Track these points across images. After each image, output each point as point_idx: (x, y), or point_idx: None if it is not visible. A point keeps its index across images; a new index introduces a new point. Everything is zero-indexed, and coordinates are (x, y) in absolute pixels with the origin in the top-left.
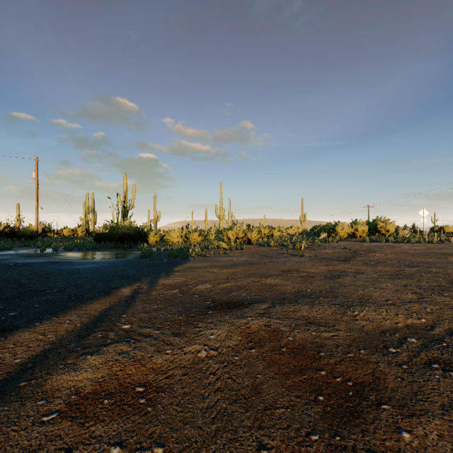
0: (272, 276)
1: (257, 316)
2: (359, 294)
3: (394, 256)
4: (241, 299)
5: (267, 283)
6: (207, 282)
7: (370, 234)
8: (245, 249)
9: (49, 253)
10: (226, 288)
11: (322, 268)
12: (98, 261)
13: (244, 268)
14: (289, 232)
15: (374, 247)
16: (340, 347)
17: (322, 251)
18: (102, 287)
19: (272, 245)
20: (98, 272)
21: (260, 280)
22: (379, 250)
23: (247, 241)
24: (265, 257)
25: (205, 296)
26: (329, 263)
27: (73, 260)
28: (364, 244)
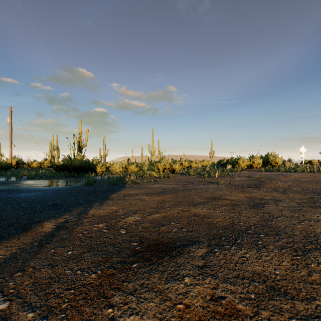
0: (198, 204)
1: (198, 275)
2: (301, 230)
3: (293, 183)
4: (172, 238)
5: (196, 213)
6: (136, 212)
7: (263, 166)
8: (171, 177)
9: (12, 181)
10: (155, 220)
11: (241, 195)
12: (46, 189)
13: (172, 195)
14: (202, 164)
15: (270, 175)
16: None
17: (232, 179)
18: (25, 221)
19: (191, 174)
20: (37, 201)
21: (189, 209)
22: (276, 178)
23: (172, 171)
24: (188, 184)
25: (133, 232)
26: (244, 190)
27: (25, 188)
28: (261, 173)
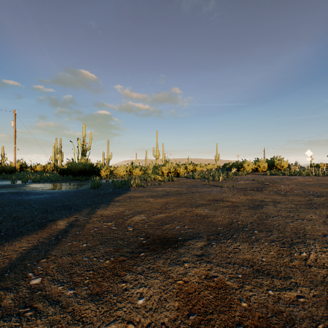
0: (201, 206)
1: (196, 261)
2: (292, 227)
3: (296, 186)
4: (174, 234)
5: (198, 213)
6: (142, 213)
7: (268, 169)
8: (175, 181)
9: (18, 184)
10: (160, 219)
11: (242, 198)
12: (54, 191)
13: (176, 198)
14: (207, 168)
15: (275, 179)
16: (320, 326)
17: (236, 182)
18: (40, 220)
19: (196, 177)
20: (47, 203)
21: (191, 210)
22: (280, 181)
23: (176, 175)
24: (192, 187)
25: (139, 229)
26: (246, 193)
27: (33, 191)
28: (266, 177)
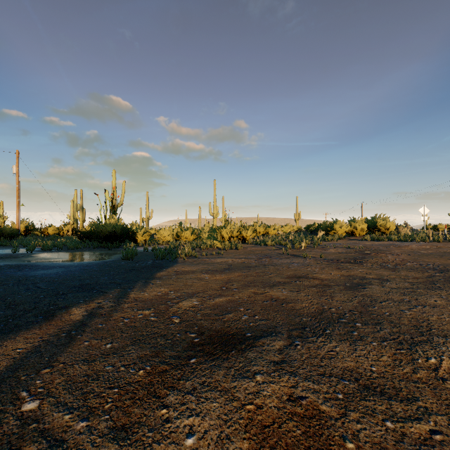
0: (277, 285)
1: (273, 372)
2: (410, 318)
3: (408, 257)
4: (240, 328)
5: (274, 296)
6: (194, 296)
7: (369, 232)
8: (240, 249)
9: (22, 253)
10: (219, 305)
11: (335, 273)
12: (70, 264)
13: (241, 273)
14: (284, 230)
15: (378, 246)
16: None
17: (325, 251)
18: (46, 306)
19: (269, 244)
20: (58, 281)
21: (264, 292)
22: (385, 249)
23: (242, 240)
24: (263, 258)
25: (189, 321)
26: (340, 266)
27: (41, 263)
28: (366, 243)
